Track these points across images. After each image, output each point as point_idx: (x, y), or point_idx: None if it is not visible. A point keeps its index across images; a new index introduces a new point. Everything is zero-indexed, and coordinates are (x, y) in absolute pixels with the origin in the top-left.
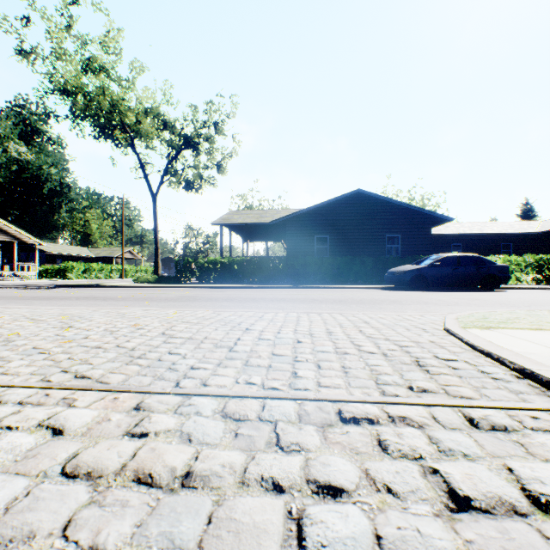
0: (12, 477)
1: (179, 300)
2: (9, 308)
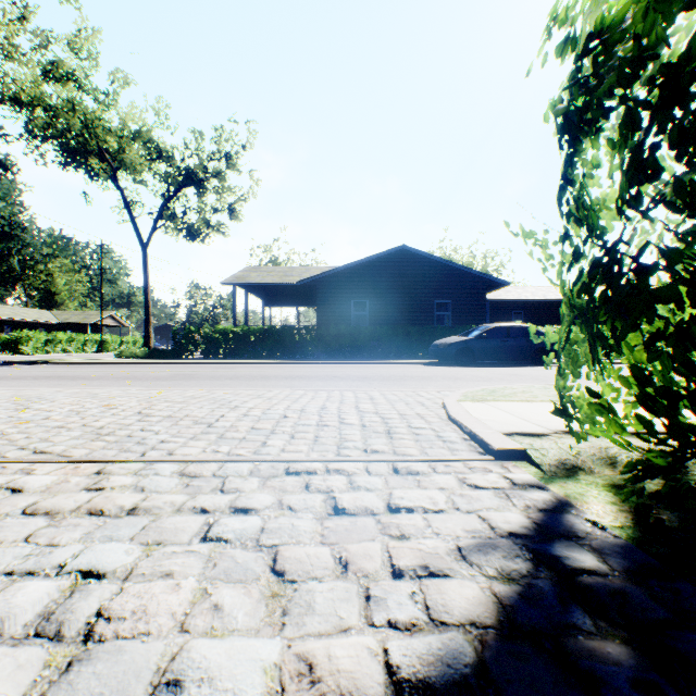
0: None
1: (171, 378)
2: None
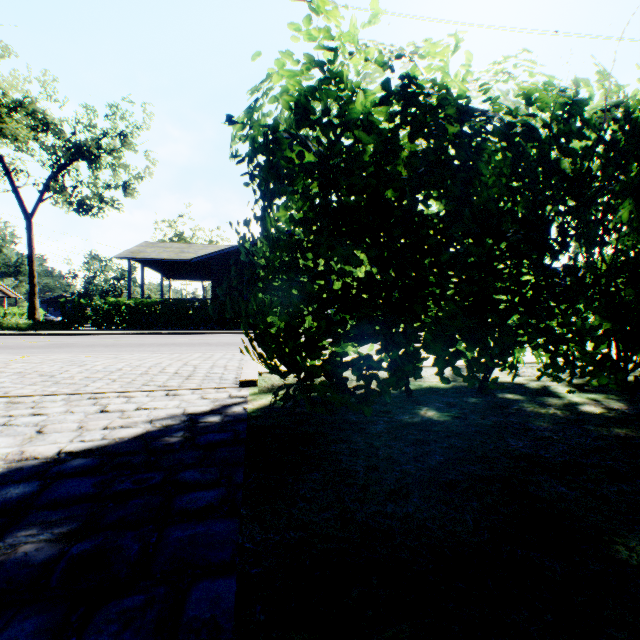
0: None
1: (45, 347)
2: None
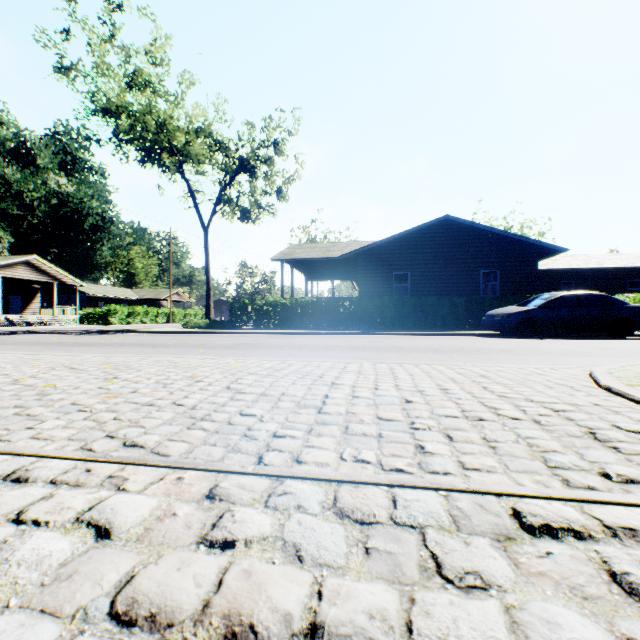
0: (34, 618)
1: (237, 347)
2: (46, 355)
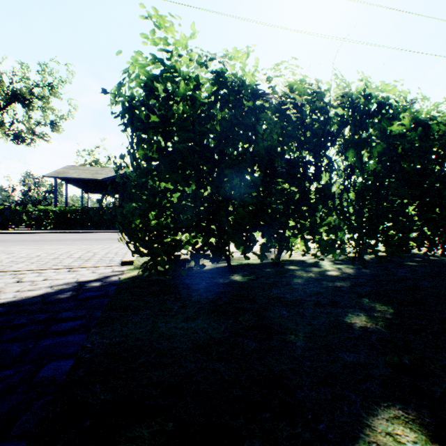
0: None
1: None
2: None
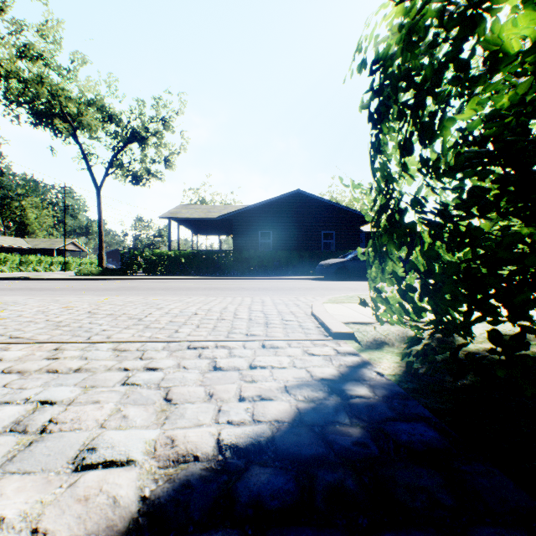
0: None
1: (117, 289)
2: None
